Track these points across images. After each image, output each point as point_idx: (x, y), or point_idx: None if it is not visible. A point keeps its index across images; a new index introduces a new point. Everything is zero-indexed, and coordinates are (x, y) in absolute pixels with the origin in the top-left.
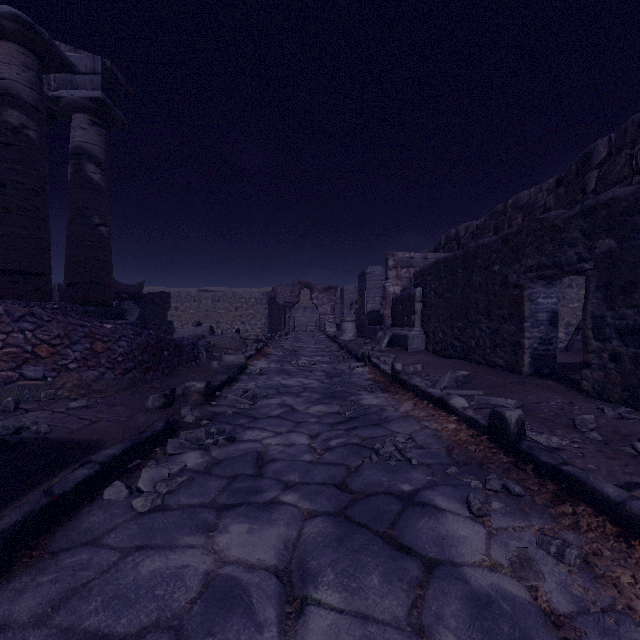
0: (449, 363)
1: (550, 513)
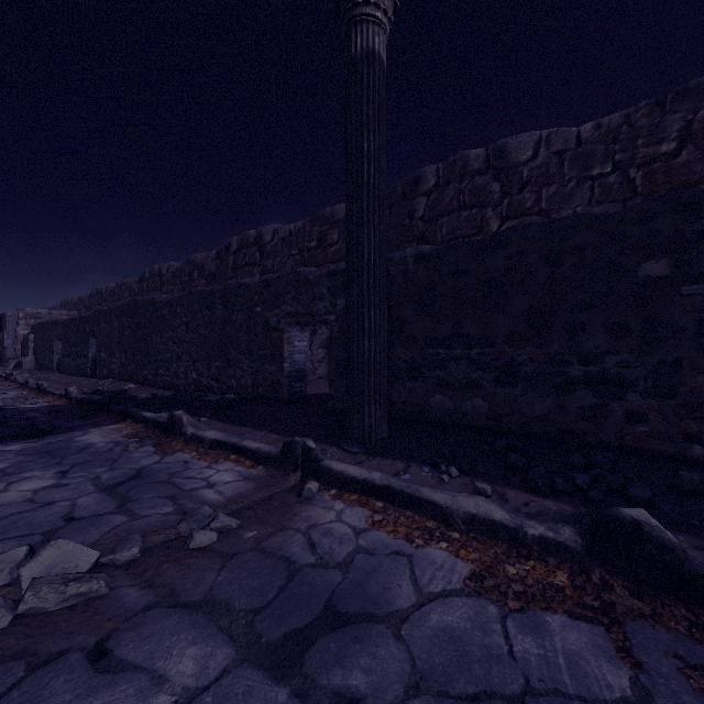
0: (35, 371)
1: (2, 382)
